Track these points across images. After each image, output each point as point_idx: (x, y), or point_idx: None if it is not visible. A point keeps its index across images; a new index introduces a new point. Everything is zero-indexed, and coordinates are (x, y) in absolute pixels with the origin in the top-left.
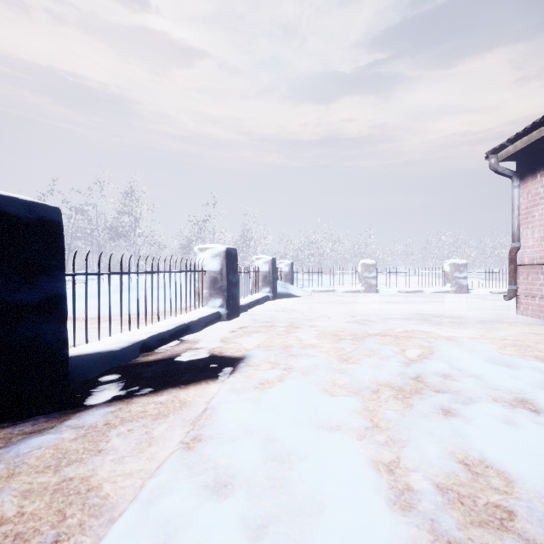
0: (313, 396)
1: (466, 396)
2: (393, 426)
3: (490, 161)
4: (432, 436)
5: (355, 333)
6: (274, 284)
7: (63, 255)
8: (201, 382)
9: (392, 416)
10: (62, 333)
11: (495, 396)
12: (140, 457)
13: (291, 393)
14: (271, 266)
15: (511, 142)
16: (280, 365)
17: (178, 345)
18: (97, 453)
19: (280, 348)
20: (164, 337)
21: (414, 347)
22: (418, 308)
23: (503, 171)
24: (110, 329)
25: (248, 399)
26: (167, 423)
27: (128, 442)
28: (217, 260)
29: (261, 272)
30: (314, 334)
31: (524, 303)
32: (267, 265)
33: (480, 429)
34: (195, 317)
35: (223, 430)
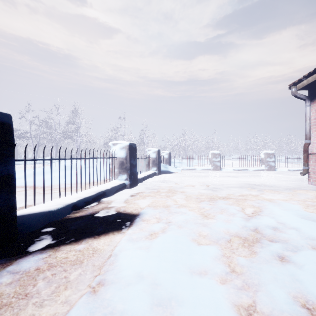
0: (186, 246)
1: (292, 245)
2: (246, 271)
3: (291, 90)
4: (276, 281)
5: (210, 197)
6: (159, 165)
7: (12, 147)
8: (109, 233)
9: (244, 263)
10: (11, 201)
11: (312, 245)
12: (56, 301)
13: (170, 244)
14: (157, 154)
15: (305, 77)
16: (162, 220)
17: (97, 205)
18: (24, 297)
19: (163, 207)
20: (88, 200)
21: (249, 206)
22: (247, 180)
23: (300, 96)
24: (51, 195)
25: (141, 247)
26: (81, 268)
27: (50, 286)
28: (123, 151)
29: (151, 158)
30: (184, 197)
31: (313, 177)
32: (155, 154)
33: (312, 276)
34: (109, 186)
35: (121, 276)
